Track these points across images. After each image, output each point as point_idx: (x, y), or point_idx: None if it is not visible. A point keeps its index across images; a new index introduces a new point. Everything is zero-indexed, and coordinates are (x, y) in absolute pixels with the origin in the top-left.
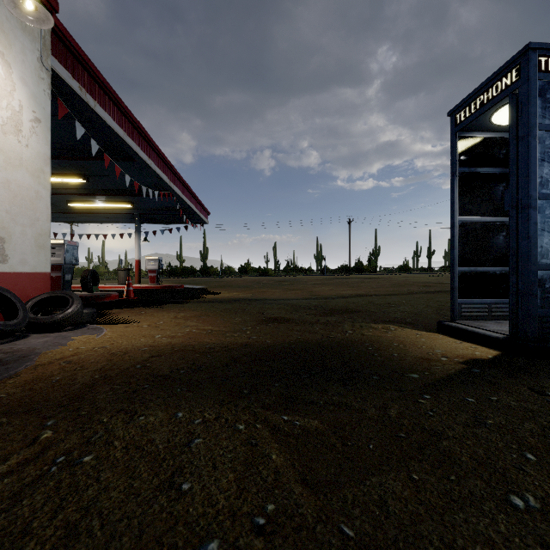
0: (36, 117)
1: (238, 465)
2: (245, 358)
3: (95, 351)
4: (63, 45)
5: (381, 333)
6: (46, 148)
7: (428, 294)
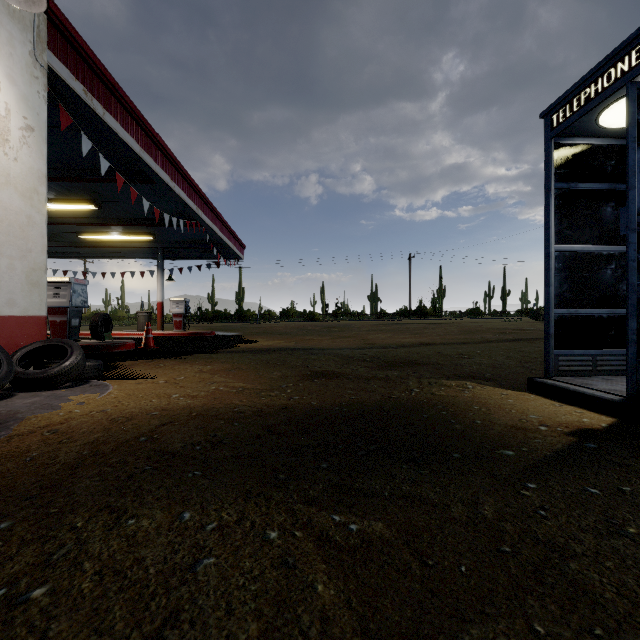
0: (28, 124)
1: (265, 605)
2: (283, 427)
3: (92, 417)
4: (63, 37)
5: (455, 393)
6: (41, 163)
7: (507, 342)
